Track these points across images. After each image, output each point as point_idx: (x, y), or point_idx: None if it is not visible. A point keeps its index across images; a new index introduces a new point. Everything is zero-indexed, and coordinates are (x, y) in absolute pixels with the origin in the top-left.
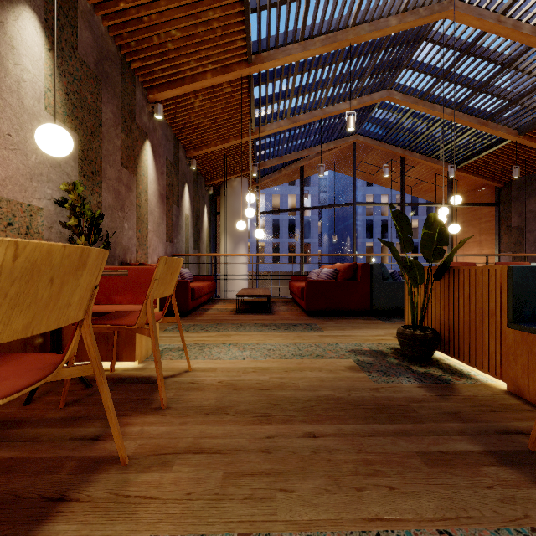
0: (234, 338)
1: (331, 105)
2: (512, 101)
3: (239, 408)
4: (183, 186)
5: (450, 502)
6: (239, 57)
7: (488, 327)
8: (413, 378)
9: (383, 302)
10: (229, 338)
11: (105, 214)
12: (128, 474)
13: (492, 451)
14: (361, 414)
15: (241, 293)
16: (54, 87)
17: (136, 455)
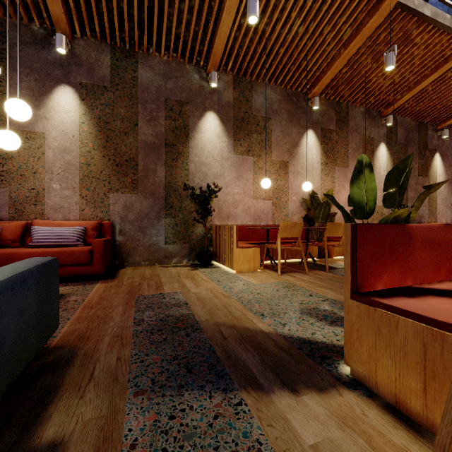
0: None
1: None
2: None
3: None
4: None
5: None
6: None
7: None
8: None
9: None
10: None
11: (409, 202)
12: None
13: None
14: None
15: None
16: None
17: None
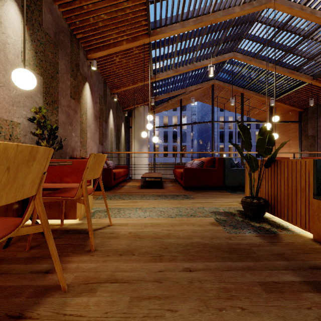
0: (139, 204)
1: (199, 62)
2: (309, 59)
3: (141, 250)
4: (109, 110)
5: (283, 319)
6: (142, 31)
7: (300, 197)
8: (252, 230)
9: (231, 181)
10: (136, 204)
11: (60, 127)
12: (66, 298)
13: (308, 282)
14: (220, 254)
15: (144, 176)
16: (24, 45)
17: (73, 284)
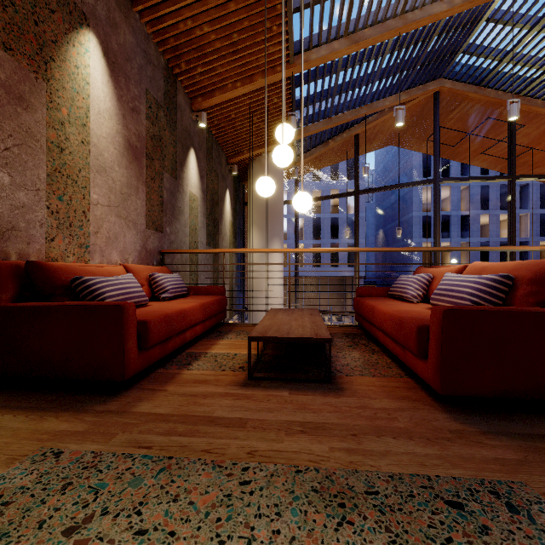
0: None
1: (416, 9)
2: None
3: None
4: (186, 150)
5: None
6: None
7: None
8: None
9: None
10: None
11: None
12: None
13: None
14: None
15: (263, 328)
16: None
17: None
